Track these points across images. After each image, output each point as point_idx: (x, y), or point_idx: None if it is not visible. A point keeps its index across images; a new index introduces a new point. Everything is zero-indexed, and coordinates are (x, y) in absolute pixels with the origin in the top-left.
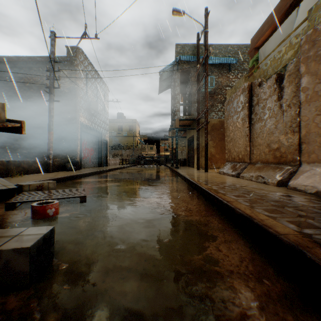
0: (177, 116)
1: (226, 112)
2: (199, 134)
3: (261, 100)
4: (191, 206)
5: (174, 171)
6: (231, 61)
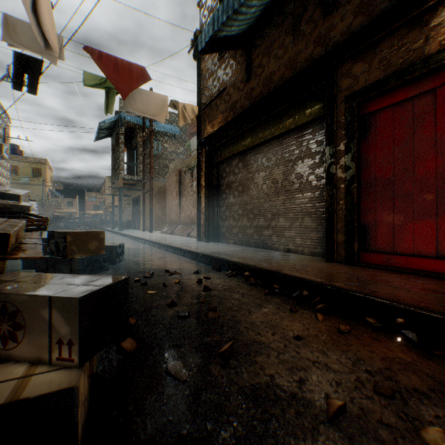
0: (121, 175)
1: (167, 183)
2: (146, 196)
3: (185, 183)
4: (138, 246)
5: (118, 233)
6: (176, 132)
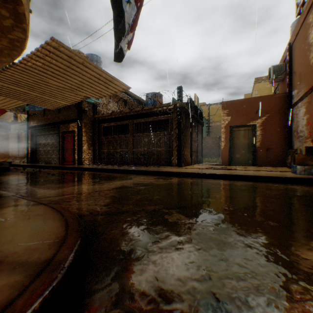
0: None
1: (10, 136)
2: None
3: (22, 138)
4: None
5: None
6: None
